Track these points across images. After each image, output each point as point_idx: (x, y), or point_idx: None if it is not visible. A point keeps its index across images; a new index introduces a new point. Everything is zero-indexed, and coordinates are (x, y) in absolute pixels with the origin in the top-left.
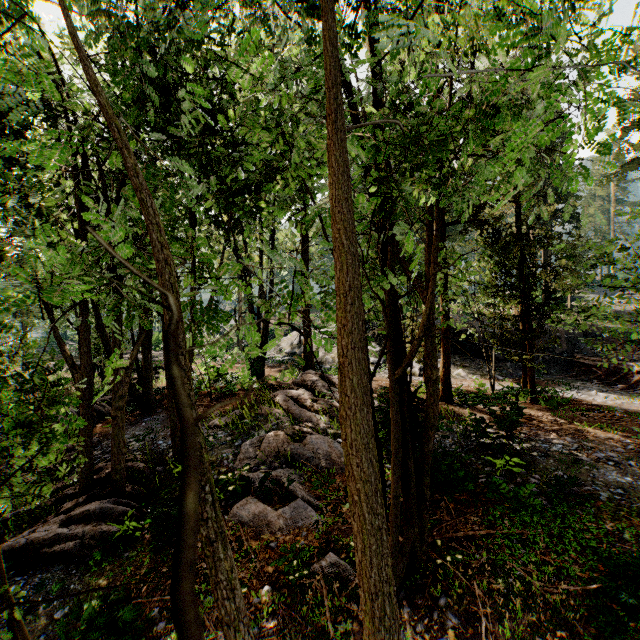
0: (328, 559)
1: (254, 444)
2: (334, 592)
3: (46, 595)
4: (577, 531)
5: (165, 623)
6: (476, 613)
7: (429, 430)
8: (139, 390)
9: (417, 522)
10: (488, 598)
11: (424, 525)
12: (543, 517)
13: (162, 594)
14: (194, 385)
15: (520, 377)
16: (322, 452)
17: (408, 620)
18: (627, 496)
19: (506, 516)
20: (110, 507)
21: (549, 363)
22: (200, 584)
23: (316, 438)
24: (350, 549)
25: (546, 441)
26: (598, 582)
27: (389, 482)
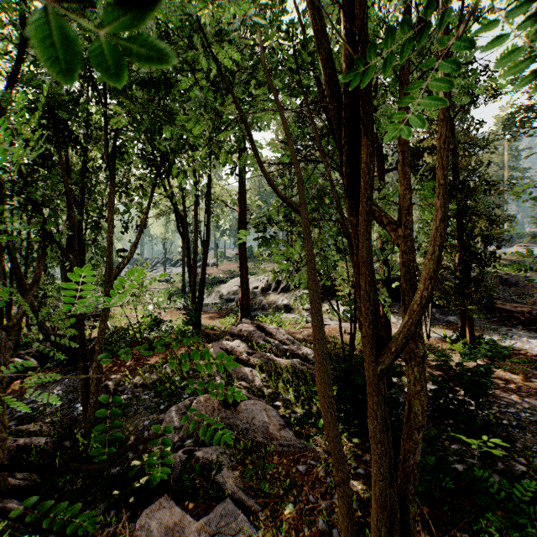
0: None
1: (180, 410)
2: None
3: None
4: None
5: None
6: None
7: (416, 432)
8: None
9: None
10: None
11: None
12: None
13: None
14: (127, 335)
15: (447, 323)
16: (258, 423)
17: None
18: None
19: (506, 533)
20: None
21: None
22: None
23: (251, 404)
24: None
25: (509, 404)
26: None
27: None
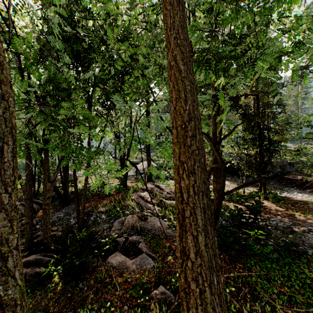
0: (159, 289)
1: (120, 222)
2: (163, 310)
3: None
4: (297, 273)
5: None
6: None
7: None
8: (62, 192)
9: None
10: None
11: None
12: (277, 264)
13: (67, 310)
14: (90, 190)
15: (257, 185)
16: (156, 226)
17: None
18: None
19: (257, 264)
20: (41, 258)
21: None
22: (88, 304)
23: (153, 219)
24: (172, 283)
25: (274, 220)
26: None
27: None
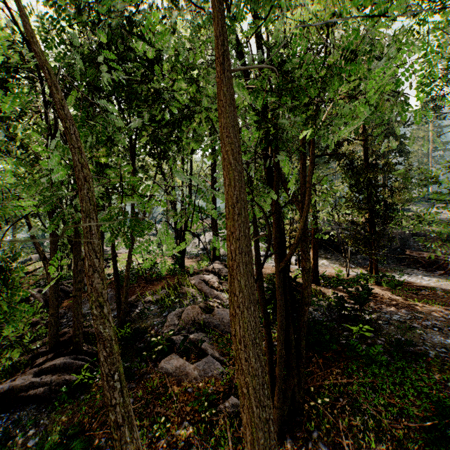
0: (230, 401)
1: (177, 315)
2: (235, 426)
3: (22, 428)
4: (413, 380)
5: (109, 449)
6: (340, 443)
7: (305, 306)
8: None
9: (296, 374)
10: (349, 432)
11: (301, 376)
12: (388, 369)
13: (108, 427)
14: (134, 271)
15: (367, 266)
16: (226, 321)
17: (290, 448)
18: (449, 354)
19: (361, 369)
20: (71, 362)
21: (387, 256)
22: (136, 420)
23: (221, 310)
24: None
25: (388, 312)
26: (431, 420)
27: (274, 343)
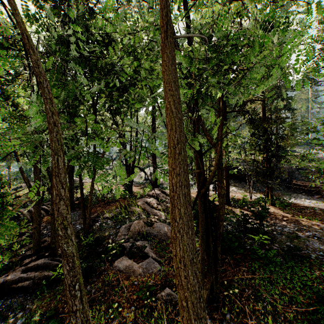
0: (165, 291)
1: (126, 227)
2: (169, 310)
3: (13, 311)
4: (300, 276)
5: None
6: (247, 323)
7: (220, 222)
8: None
9: (214, 272)
10: (253, 314)
11: (218, 273)
12: (281, 268)
13: None
14: (96, 196)
15: (264, 191)
16: (162, 232)
17: None
18: None
19: (261, 267)
20: (49, 262)
21: (279, 184)
22: (96, 305)
23: (159, 224)
24: None
25: (280, 226)
26: (313, 305)
27: (198, 248)
